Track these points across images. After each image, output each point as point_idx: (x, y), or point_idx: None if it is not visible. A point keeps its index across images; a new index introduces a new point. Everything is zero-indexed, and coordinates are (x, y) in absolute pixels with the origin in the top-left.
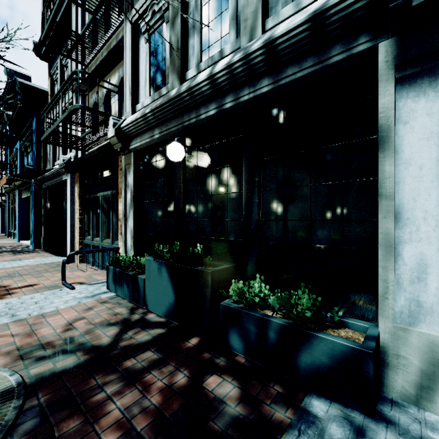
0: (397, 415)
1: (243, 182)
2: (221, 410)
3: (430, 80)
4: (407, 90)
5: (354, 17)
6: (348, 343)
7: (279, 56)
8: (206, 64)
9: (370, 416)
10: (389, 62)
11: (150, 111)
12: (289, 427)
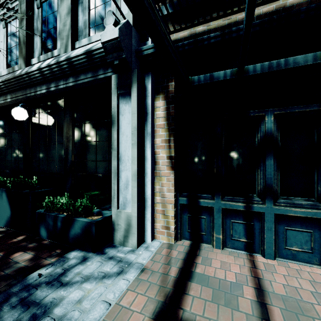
0: (111, 250)
1: (64, 137)
2: (13, 266)
3: (129, 97)
4: (123, 100)
5: (104, 58)
6: (87, 220)
7: (75, 67)
8: (43, 58)
9: (93, 252)
10: (115, 85)
11: (1, 82)
12: (48, 265)
